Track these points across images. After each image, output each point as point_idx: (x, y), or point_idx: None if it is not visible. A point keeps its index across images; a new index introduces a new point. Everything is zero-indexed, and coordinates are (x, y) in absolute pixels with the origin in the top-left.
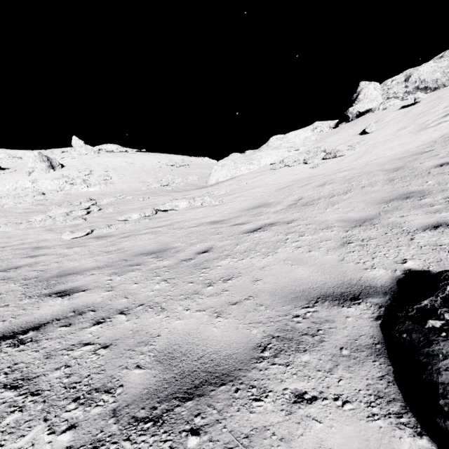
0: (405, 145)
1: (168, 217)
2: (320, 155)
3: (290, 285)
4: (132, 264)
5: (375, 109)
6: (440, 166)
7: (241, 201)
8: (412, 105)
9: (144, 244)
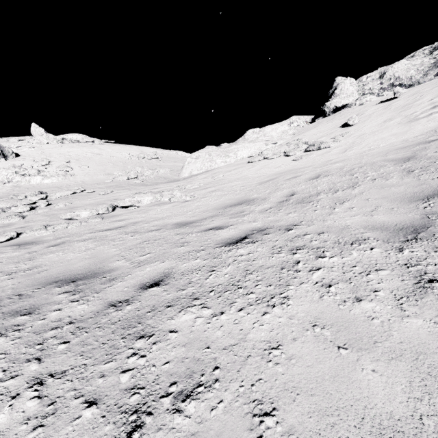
0: (399, 135)
1: (126, 216)
2: (301, 147)
3: None
4: (20, 310)
5: (352, 105)
6: None
7: (217, 196)
8: (391, 100)
9: (74, 259)
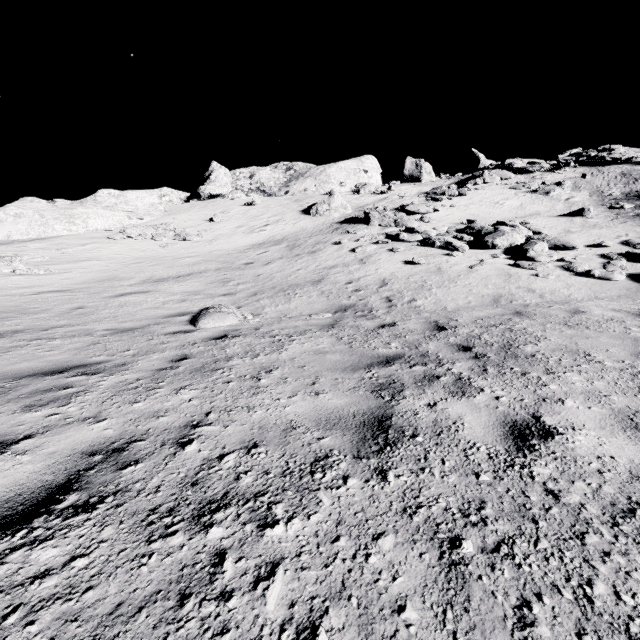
0: (237, 243)
1: None
2: (169, 234)
3: (155, 315)
4: (1, 318)
5: (226, 196)
6: (246, 265)
7: (81, 273)
8: (251, 205)
9: None
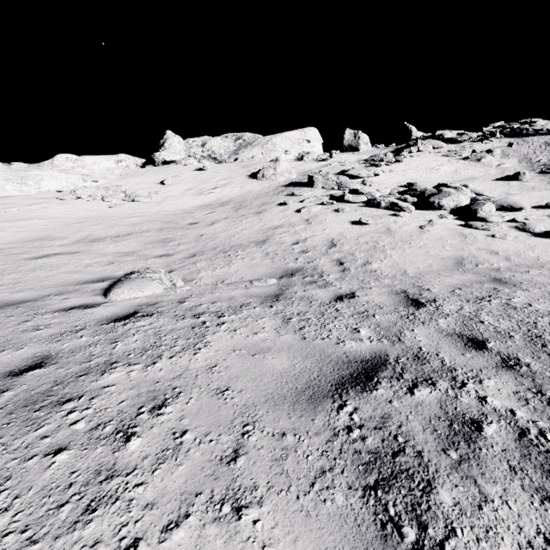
0: (185, 204)
1: None
2: (120, 195)
3: (68, 281)
4: None
5: (179, 162)
6: (191, 225)
7: (14, 232)
8: (202, 170)
9: None
